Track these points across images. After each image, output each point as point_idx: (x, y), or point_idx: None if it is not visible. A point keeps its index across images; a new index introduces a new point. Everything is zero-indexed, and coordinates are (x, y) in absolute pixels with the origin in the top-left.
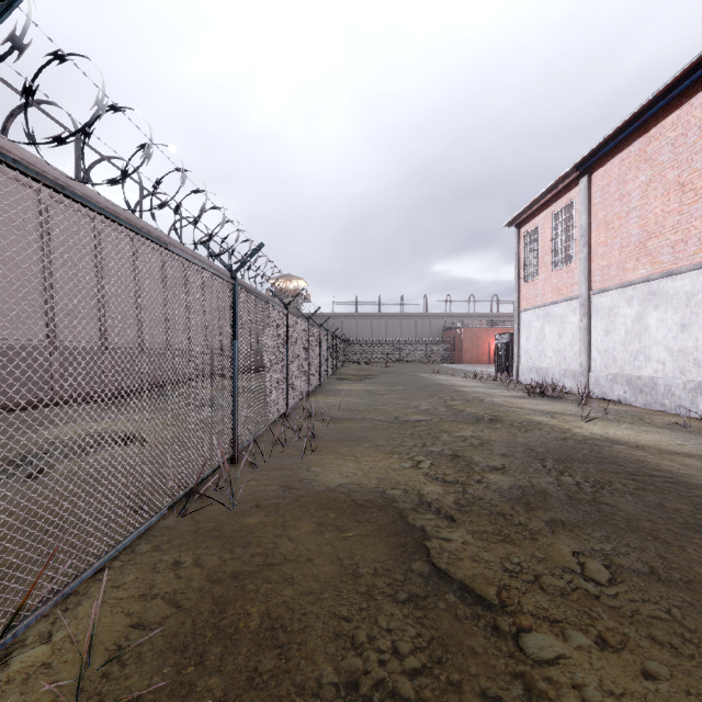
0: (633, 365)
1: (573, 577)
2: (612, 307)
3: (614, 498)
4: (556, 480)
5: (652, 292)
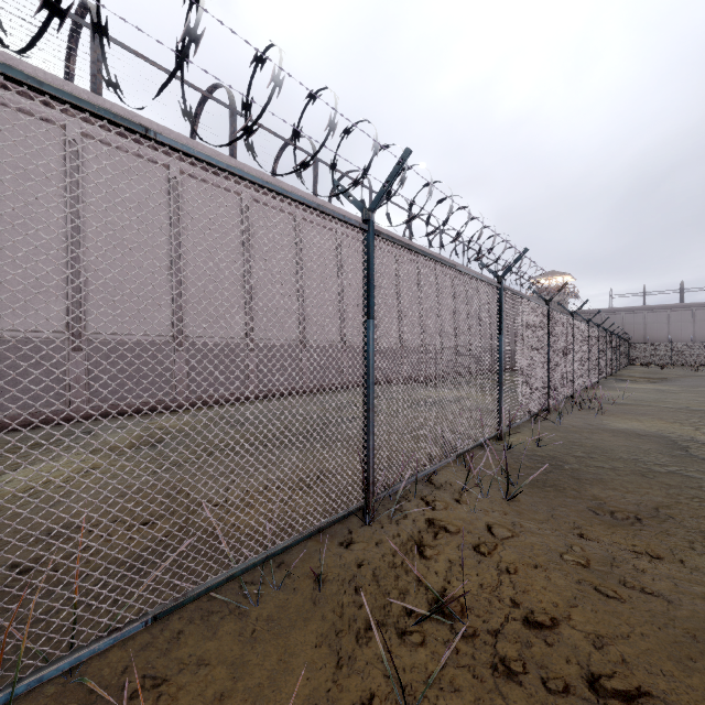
0: None
1: None
2: None
3: None
4: None
5: None
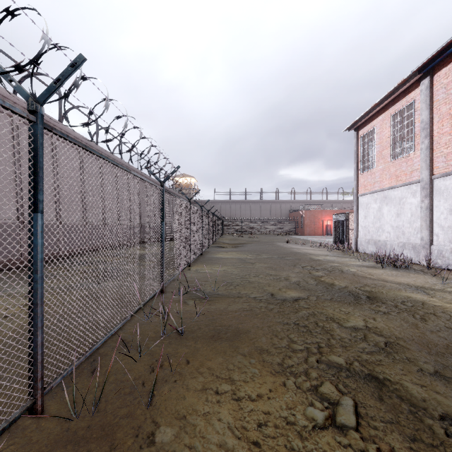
0: None
1: None
2: None
3: None
4: None
5: None
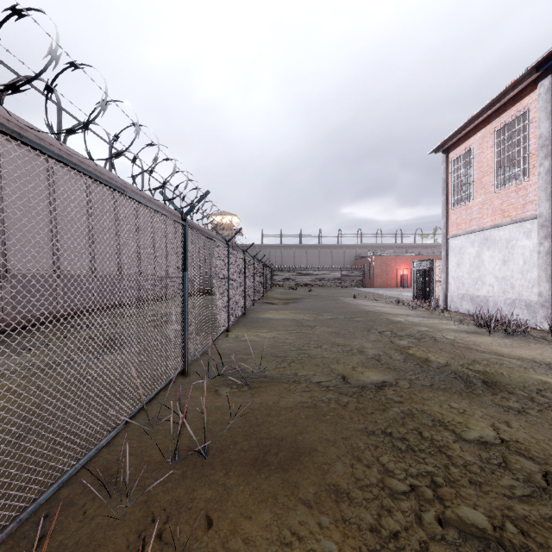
0: None
1: None
2: None
3: None
4: None
5: None
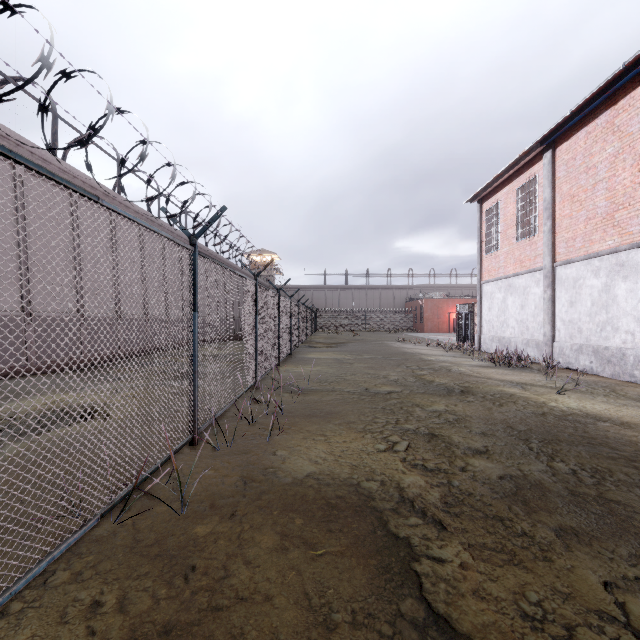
0: (600, 336)
1: (618, 631)
2: (577, 278)
3: (623, 494)
4: (549, 468)
5: (620, 263)
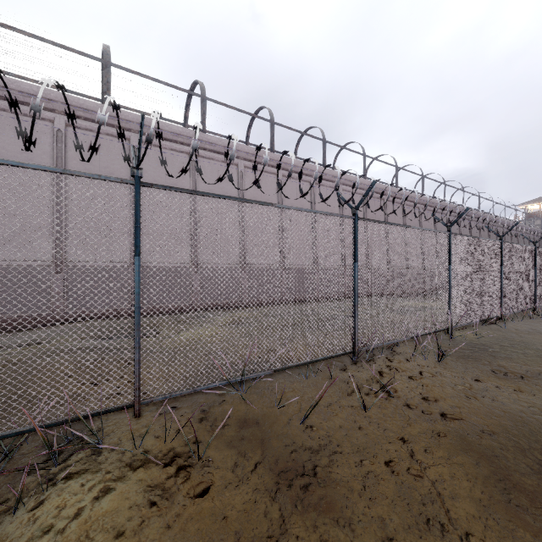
0: None
1: None
2: None
3: None
4: None
5: None
